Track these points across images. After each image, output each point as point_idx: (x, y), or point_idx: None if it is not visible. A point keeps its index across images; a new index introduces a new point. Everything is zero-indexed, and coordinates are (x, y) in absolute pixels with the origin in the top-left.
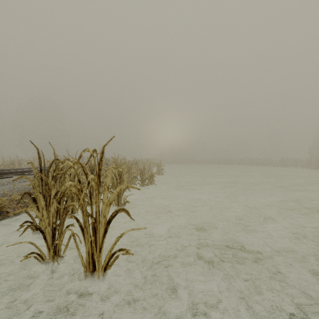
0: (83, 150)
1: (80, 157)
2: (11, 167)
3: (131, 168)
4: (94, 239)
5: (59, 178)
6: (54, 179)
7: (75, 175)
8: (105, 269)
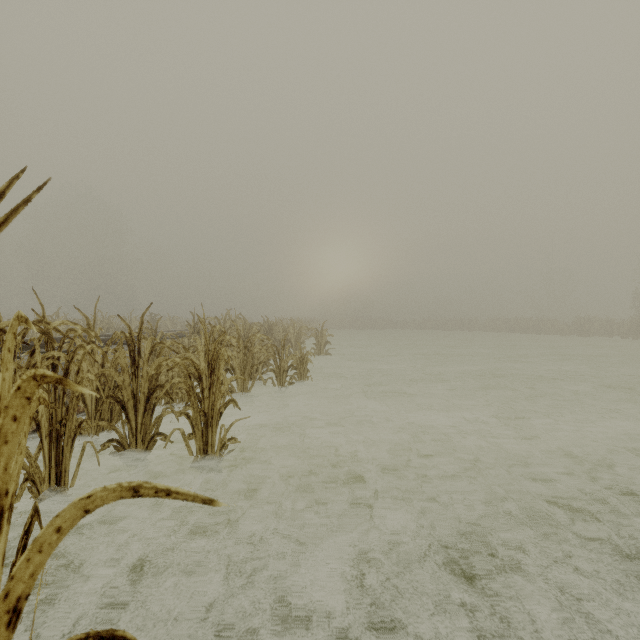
0: None
1: None
2: None
3: (252, 343)
4: None
5: None
6: None
7: (66, 370)
8: None
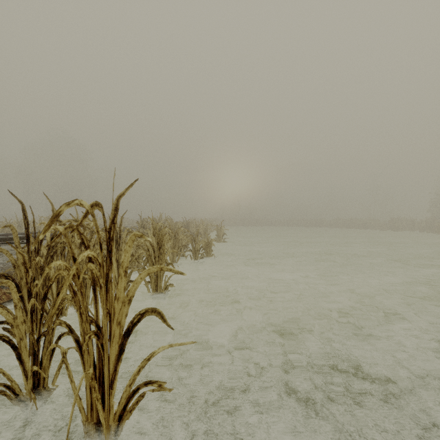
0: (65, 203)
1: (58, 216)
2: (6, 231)
3: (178, 233)
4: (101, 365)
5: (61, 249)
6: (51, 252)
7: None
8: (120, 419)
